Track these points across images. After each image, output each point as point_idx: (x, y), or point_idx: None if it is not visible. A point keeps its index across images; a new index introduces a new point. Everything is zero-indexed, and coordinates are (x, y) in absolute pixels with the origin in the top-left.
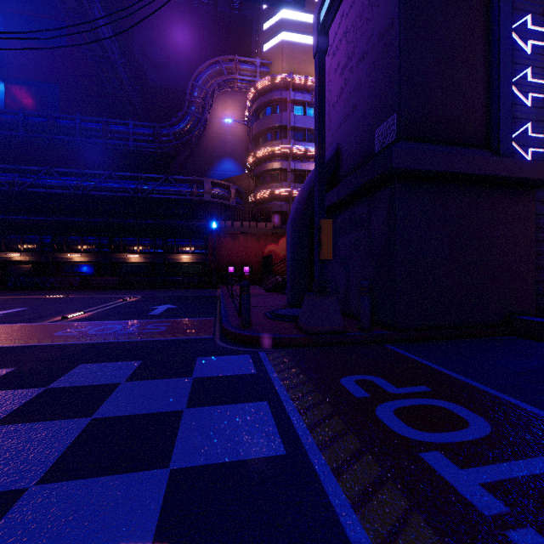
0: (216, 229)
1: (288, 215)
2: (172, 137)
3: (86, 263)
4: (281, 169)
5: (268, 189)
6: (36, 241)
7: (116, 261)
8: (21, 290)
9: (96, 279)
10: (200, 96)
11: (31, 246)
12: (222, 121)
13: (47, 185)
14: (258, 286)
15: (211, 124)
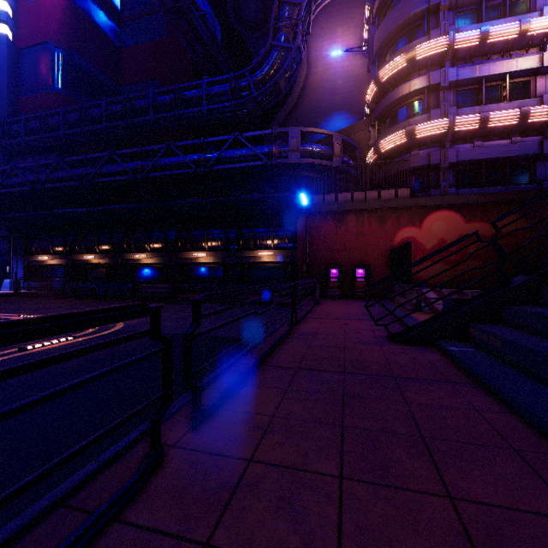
0: (309, 207)
1: (442, 170)
2: (253, 86)
3: (154, 265)
4: (428, 89)
5: (400, 131)
6: (109, 241)
7: (182, 262)
8: (74, 298)
9: (143, 286)
10: (290, 17)
11: (105, 246)
12: (329, 63)
13: (110, 173)
14: (379, 307)
15: (313, 71)
